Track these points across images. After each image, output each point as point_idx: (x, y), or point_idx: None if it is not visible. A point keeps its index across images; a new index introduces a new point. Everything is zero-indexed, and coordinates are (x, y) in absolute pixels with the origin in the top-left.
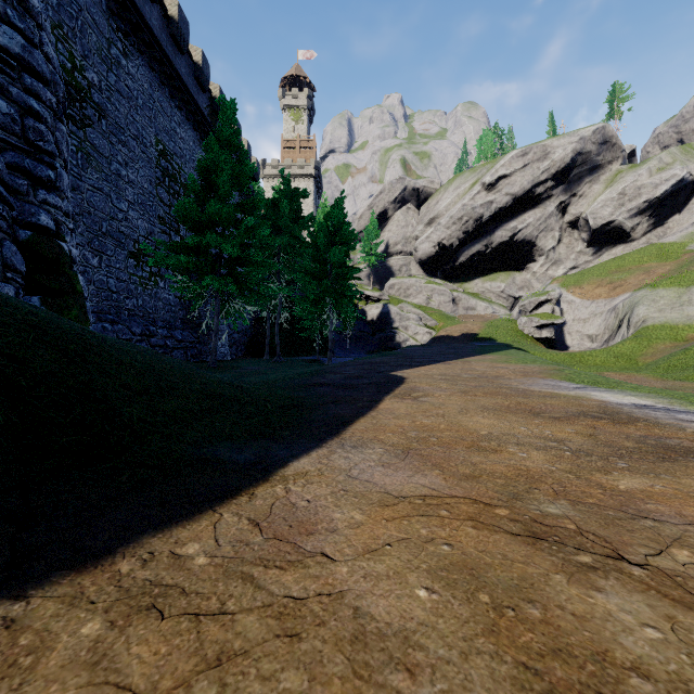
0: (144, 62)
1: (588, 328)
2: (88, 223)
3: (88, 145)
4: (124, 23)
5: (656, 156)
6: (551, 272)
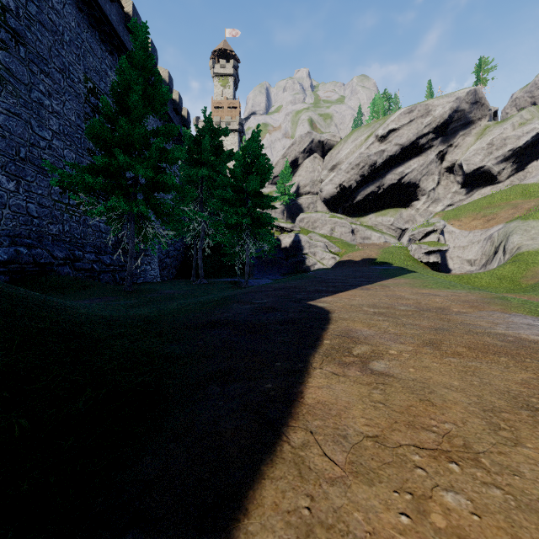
0: (71, 1)
1: (467, 253)
2: (2, 147)
3: (2, 69)
4: None
5: (518, 114)
6: (431, 209)
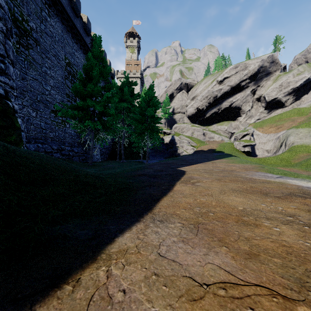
0: (59, 20)
1: (266, 146)
2: (30, 96)
3: (30, 58)
4: (48, 0)
5: (296, 68)
6: (248, 121)
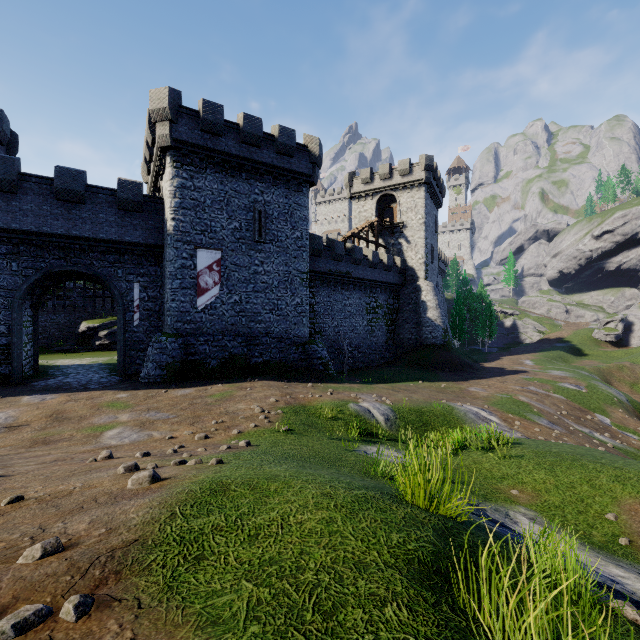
0: None
1: None
2: None
3: None
4: None
5: None
6: None
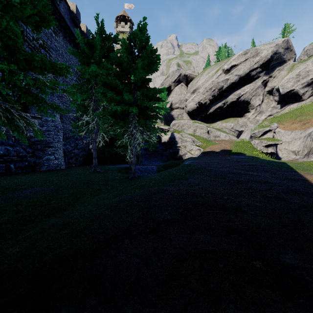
0: None
1: (291, 146)
2: None
3: None
4: None
5: None
6: (258, 118)
